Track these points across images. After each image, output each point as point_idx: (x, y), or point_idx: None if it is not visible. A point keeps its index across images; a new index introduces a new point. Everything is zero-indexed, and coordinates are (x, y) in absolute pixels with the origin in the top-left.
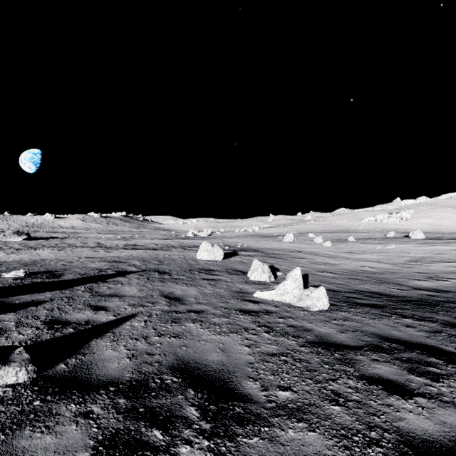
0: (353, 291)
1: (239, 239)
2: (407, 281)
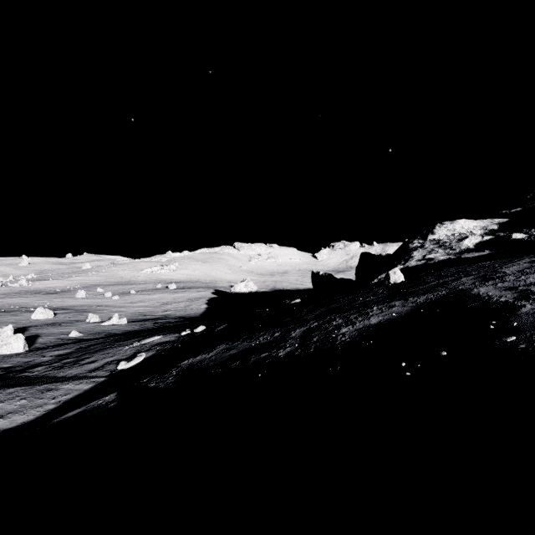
0: (134, 320)
1: (20, 299)
2: (155, 314)
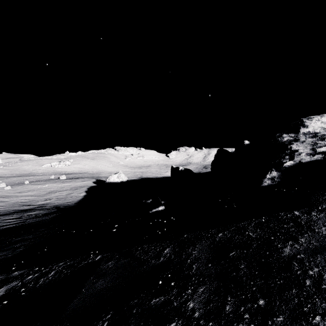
0: (6, 212)
1: None
2: (35, 203)
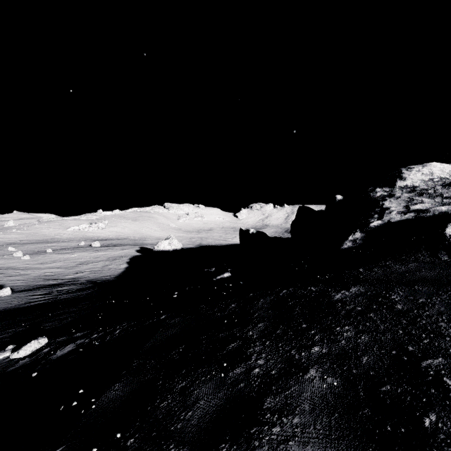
0: (29, 287)
1: None
2: (64, 277)
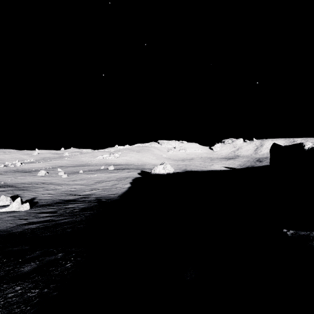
0: (51, 201)
1: None
2: (81, 193)
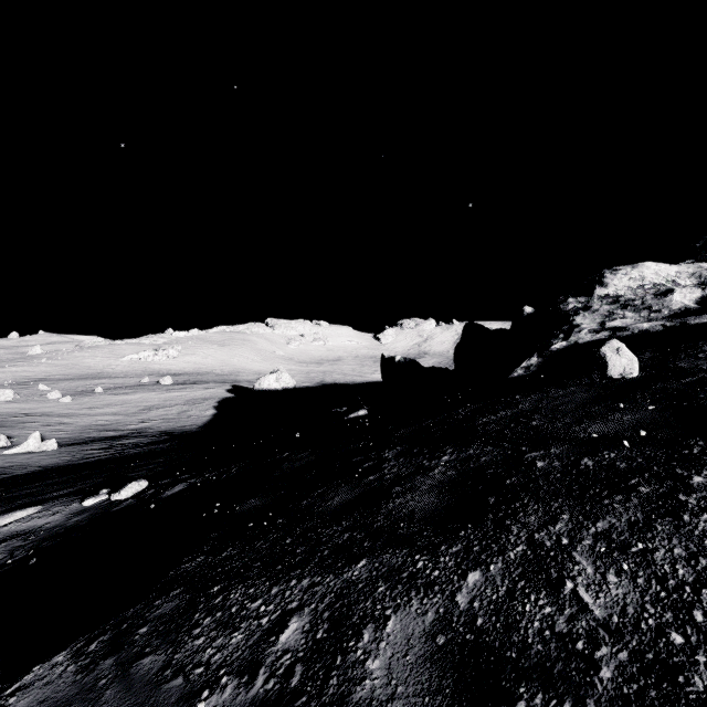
0: (78, 440)
1: None
2: (125, 427)
